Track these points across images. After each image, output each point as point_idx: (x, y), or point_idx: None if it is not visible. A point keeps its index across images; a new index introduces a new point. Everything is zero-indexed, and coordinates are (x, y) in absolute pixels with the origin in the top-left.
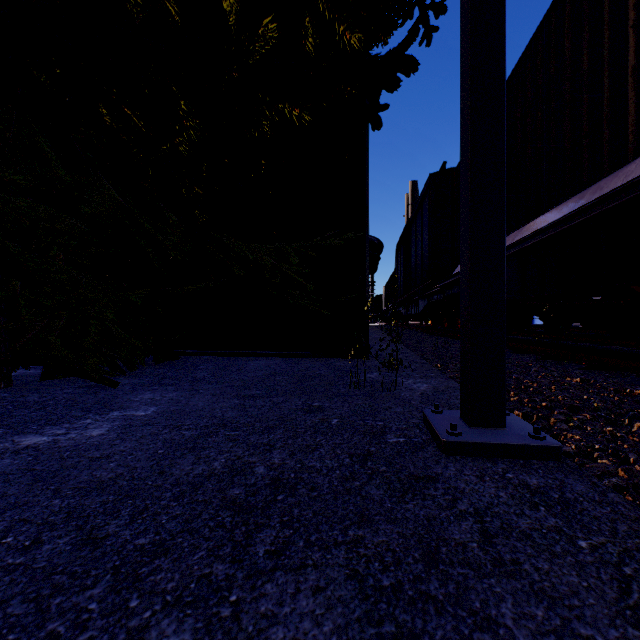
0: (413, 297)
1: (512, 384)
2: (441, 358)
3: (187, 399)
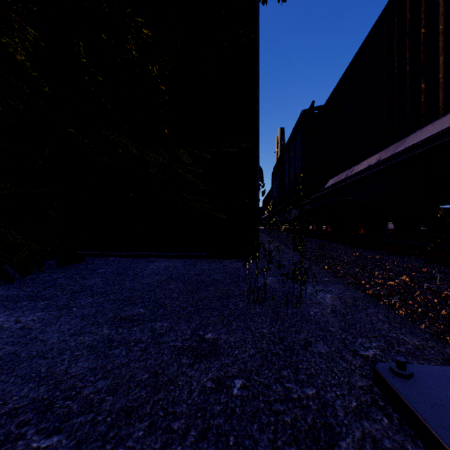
0: (287, 207)
1: (436, 299)
2: (325, 259)
3: (43, 327)
